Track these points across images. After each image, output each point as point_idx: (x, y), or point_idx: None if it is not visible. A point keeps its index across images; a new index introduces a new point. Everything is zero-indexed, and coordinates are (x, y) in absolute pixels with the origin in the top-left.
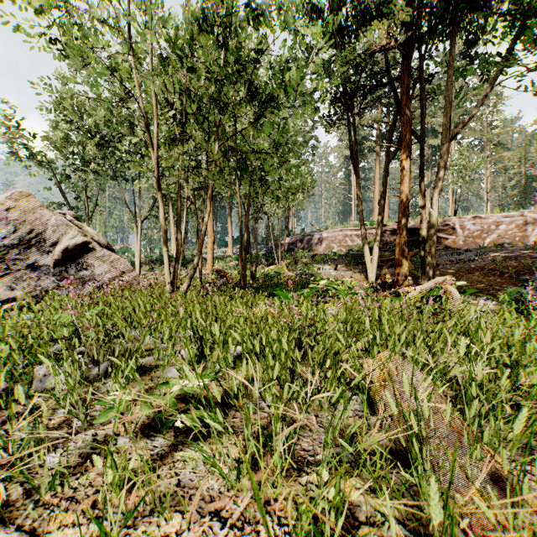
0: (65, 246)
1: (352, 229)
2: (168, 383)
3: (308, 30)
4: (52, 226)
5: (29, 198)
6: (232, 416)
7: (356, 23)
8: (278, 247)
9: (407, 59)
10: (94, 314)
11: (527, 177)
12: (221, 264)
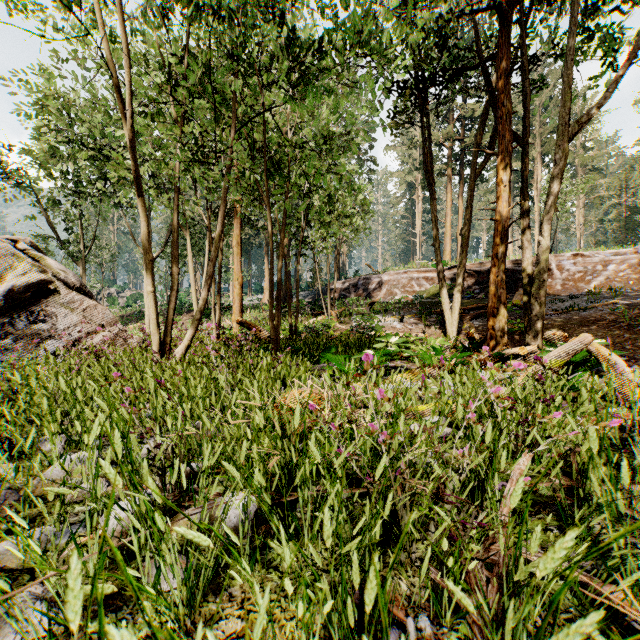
0: (9, 286)
1: (420, 270)
2: None
3: None
4: None
5: None
6: None
7: None
8: (326, 293)
9: (506, 29)
10: None
11: (629, 209)
12: (254, 315)
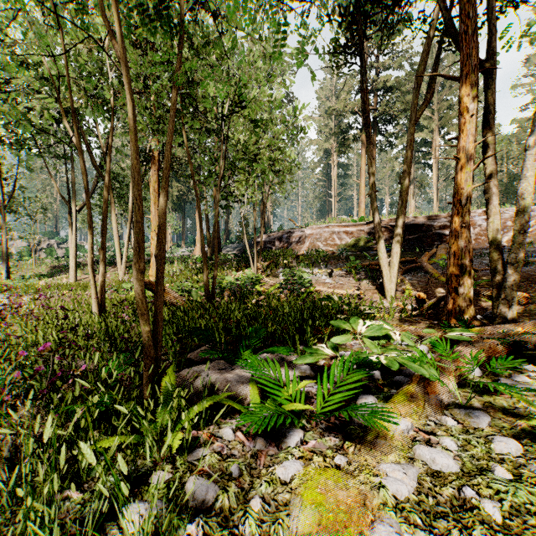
0: None
1: (340, 225)
2: None
3: None
4: None
5: None
6: None
7: None
8: (253, 245)
9: None
10: None
11: (509, 176)
12: (180, 267)
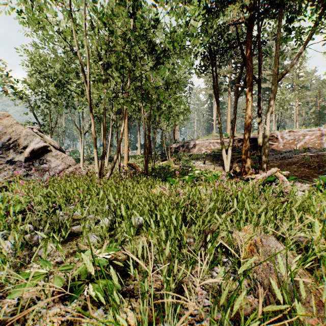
0: (31, 148)
1: (214, 138)
2: (84, 251)
3: (188, 7)
4: (23, 136)
5: (9, 118)
6: (133, 278)
7: (218, 7)
8: (168, 149)
9: (250, 30)
10: (43, 194)
11: (320, 107)
12: (133, 160)
